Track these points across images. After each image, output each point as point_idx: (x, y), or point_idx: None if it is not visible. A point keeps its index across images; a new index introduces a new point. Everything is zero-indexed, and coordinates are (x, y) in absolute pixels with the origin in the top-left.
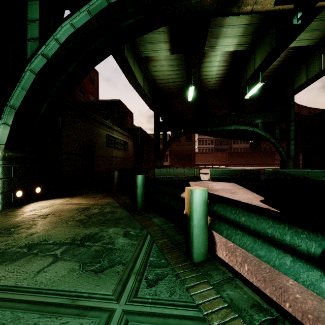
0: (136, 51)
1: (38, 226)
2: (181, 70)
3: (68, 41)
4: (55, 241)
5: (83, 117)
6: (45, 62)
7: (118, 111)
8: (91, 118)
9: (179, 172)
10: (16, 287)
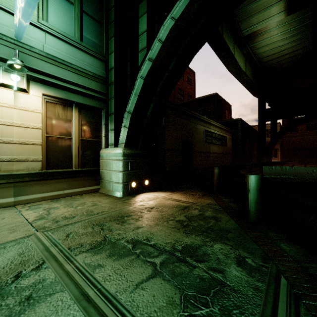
0: (236, 32)
1: (143, 219)
2: (303, 32)
3: (169, 37)
4: (156, 244)
5: (182, 115)
6: (150, 65)
7: (214, 106)
8: (189, 115)
9: (303, 171)
10: (115, 299)
